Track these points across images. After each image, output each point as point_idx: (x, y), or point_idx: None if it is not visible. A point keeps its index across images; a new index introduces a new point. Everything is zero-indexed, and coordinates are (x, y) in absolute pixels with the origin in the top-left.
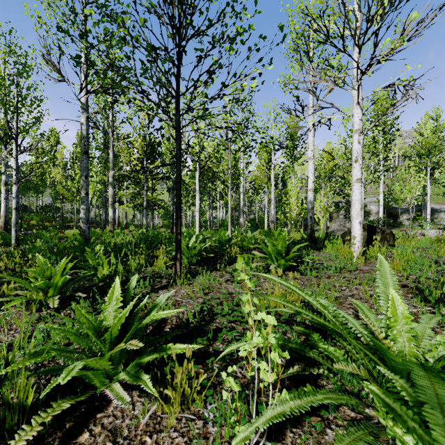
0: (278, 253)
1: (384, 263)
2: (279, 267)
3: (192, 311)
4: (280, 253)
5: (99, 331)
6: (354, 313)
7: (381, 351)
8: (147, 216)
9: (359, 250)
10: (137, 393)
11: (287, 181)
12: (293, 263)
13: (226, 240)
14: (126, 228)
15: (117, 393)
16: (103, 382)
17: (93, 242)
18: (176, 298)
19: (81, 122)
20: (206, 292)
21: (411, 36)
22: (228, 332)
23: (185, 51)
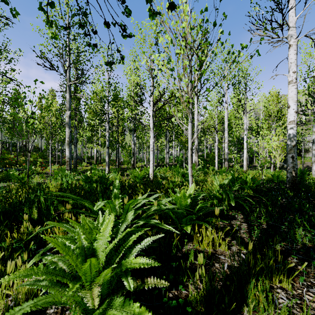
0: None
1: None
2: None
3: None
4: None
5: None
6: None
7: None
8: None
9: None
10: None
11: (233, 123)
12: None
13: (187, 206)
14: (100, 163)
15: None
16: None
17: None
18: None
19: None
20: None
21: None
22: None
23: None
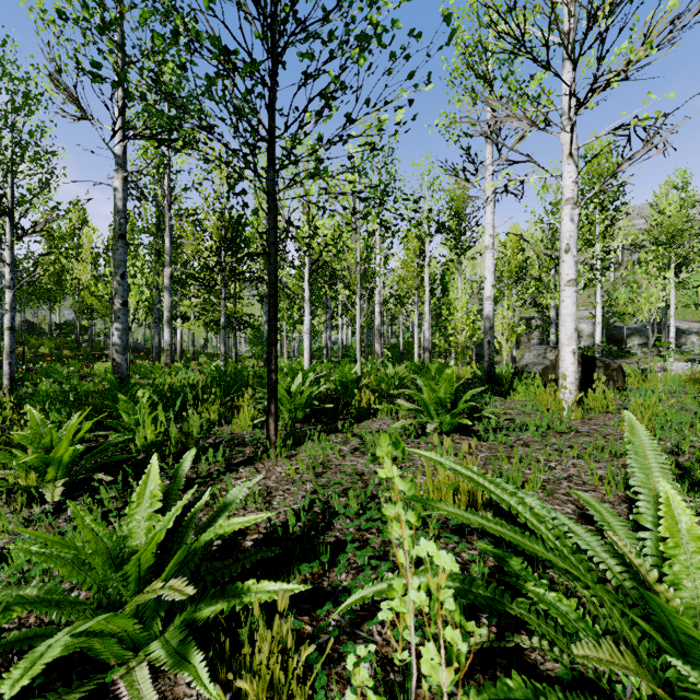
0: (440, 403)
1: (638, 429)
2: (442, 426)
3: (295, 506)
4: (443, 403)
5: (118, 557)
6: (576, 512)
7: (658, 611)
8: (228, 340)
9: (573, 398)
10: (185, 678)
11: (449, 284)
12: (466, 420)
13: (353, 381)
14: (193, 359)
15: (139, 693)
16: (121, 656)
17: (135, 383)
18: (268, 482)
19: (115, 187)
20: (318, 471)
21: (661, 42)
22: (356, 552)
23: (283, 62)
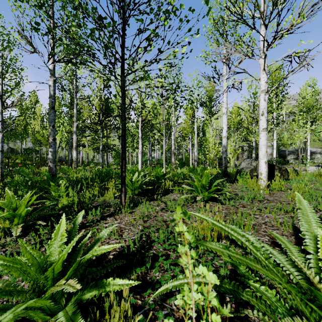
0: (203, 187)
1: (303, 201)
2: (204, 198)
3: (133, 237)
4: (204, 187)
5: (44, 266)
6: (269, 241)
7: (321, 300)
8: (104, 156)
9: (265, 184)
10: None
11: (206, 131)
12: (215, 195)
13: (161, 176)
14: (87, 165)
15: None
16: (44, 318)
17: (59, 177)
18: (121, 225)
19: (49, 84)
20: (145, 219)
21: (307, 16)
22: (163, 261)
23: (128, 24)
